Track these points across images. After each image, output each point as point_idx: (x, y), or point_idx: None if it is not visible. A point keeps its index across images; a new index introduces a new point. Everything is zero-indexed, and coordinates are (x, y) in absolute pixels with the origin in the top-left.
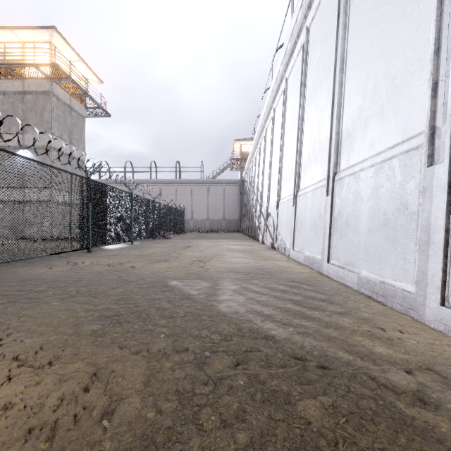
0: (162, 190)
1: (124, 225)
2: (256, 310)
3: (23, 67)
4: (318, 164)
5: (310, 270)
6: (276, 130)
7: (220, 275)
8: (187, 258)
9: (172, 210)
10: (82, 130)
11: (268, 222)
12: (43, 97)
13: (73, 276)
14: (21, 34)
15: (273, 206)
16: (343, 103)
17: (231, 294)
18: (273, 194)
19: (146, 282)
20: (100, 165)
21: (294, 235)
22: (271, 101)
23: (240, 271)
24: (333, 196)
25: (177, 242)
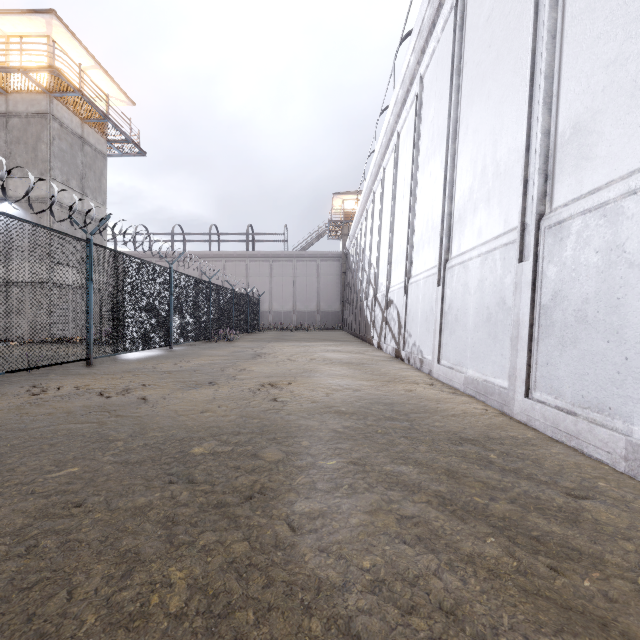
0: (227, 268)
1: (156, 319)
2: (402, 570)
3: (4, 72)
4: (494, 205)
5: (482, 407)
6: (402, 165)
7: (308, 421)
8: (252, 378)
9: (239, 297)
10: (102, 174)
11: (389, 315)
12: (37, 121)
13: (6, 425)
14: (2, 22)
15: (397, 288)
16: (559, 69)
17: (329, 490)
18: (398, 270)
19: (145, 445)
20: (107, 218)
21: (440, 337)
22: (393, 120)
23: (347, 411)
24: (537, 261)
25: (243, 346)
